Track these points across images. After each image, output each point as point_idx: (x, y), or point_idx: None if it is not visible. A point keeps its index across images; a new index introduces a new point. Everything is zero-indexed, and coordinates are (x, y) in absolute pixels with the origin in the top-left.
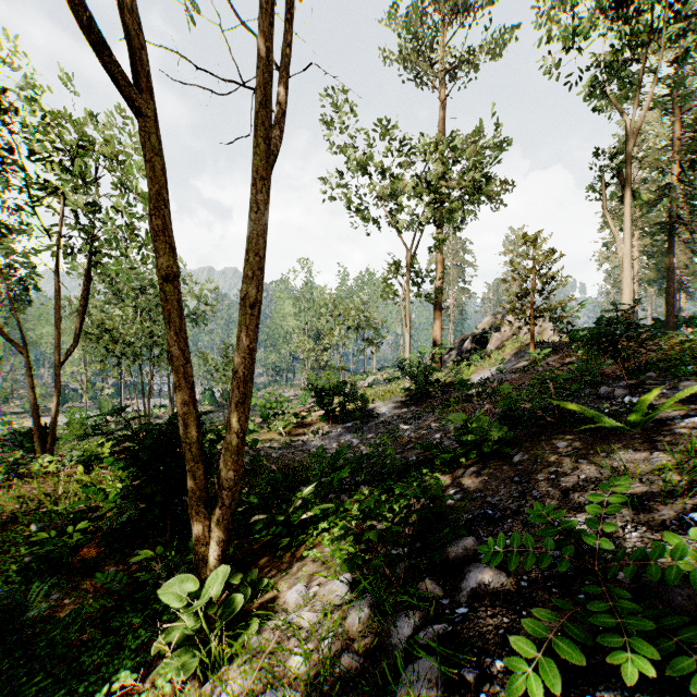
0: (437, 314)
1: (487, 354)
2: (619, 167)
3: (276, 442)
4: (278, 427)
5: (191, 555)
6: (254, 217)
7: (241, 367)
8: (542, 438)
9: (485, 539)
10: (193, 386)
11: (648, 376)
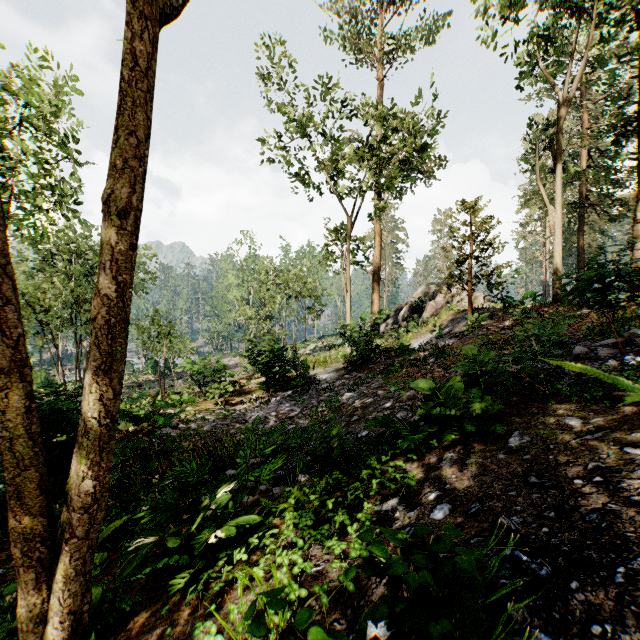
0: (375, 283)
1: (423, 321)
2: (550, 138)
3: (210, 413)
4: (214, 396)
5: (17, 622)
6: (126, 73)
7: (100, 312)
8: (535, 410)
9: (542, 638)
10: (18, 342)
11: (632, 333)
